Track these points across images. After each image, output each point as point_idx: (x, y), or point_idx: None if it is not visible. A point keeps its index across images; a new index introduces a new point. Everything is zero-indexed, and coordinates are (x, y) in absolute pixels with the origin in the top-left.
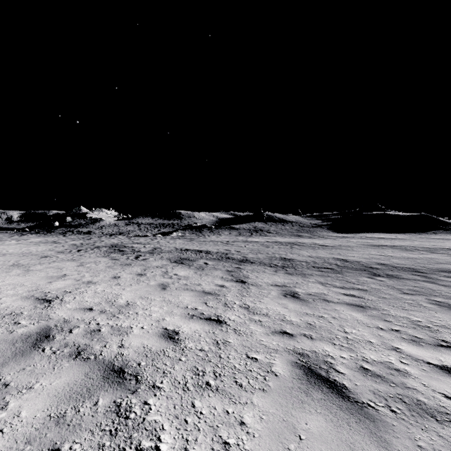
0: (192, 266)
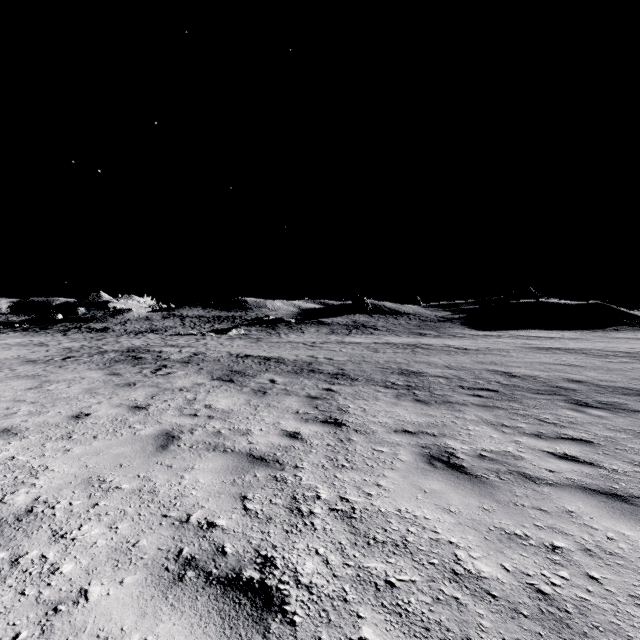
0: (246, 386)
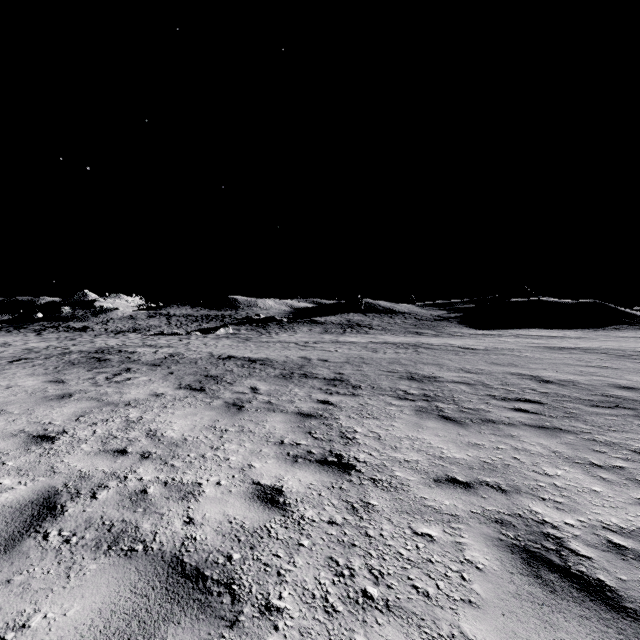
0: (218, 397)
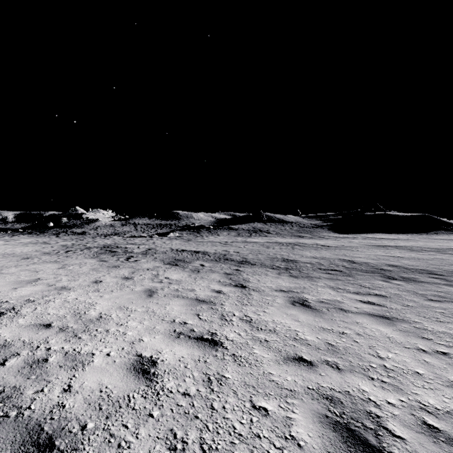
0: (186, 268)
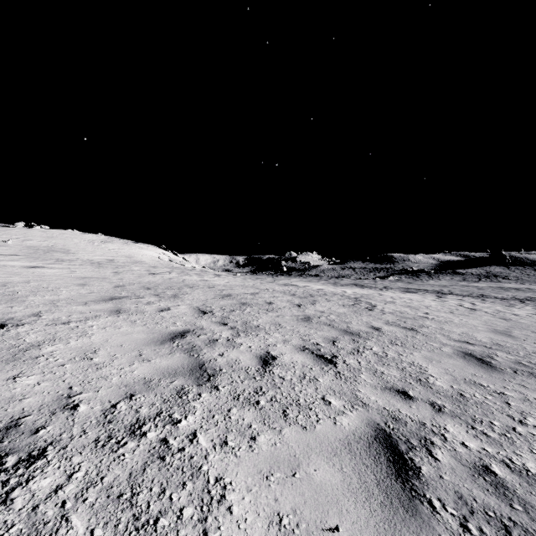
0: (415, 293)
